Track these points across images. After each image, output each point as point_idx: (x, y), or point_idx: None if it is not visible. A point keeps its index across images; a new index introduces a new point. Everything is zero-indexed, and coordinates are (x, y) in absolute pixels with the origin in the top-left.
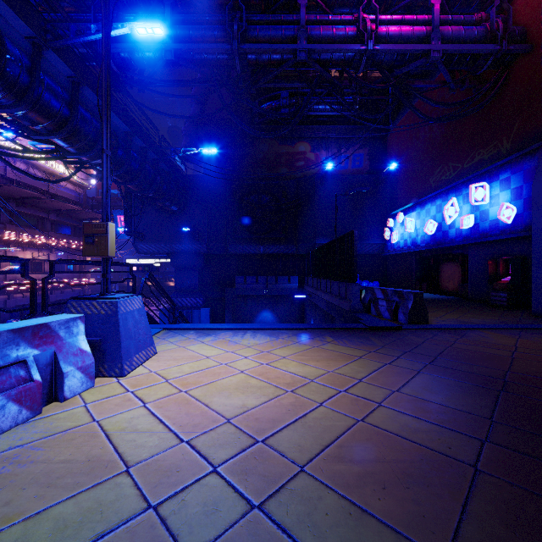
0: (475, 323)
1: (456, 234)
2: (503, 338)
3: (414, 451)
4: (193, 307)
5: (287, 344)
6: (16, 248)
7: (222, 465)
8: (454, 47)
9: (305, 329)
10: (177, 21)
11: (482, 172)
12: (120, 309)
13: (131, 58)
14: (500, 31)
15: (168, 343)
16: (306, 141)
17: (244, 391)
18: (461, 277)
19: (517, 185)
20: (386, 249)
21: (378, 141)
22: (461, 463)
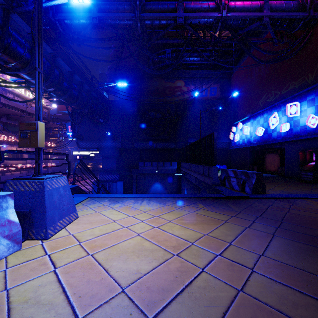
0: (297, 193)
1: (277, 135)
2: None
3: None
4: (113, 181)
5: (172, 209)
6: (6, 145)
7: None
8: (278, 14)
9: (183, 198)
10: (100, 0)
11: (295, 95)
12: (46, 187)
13: (71, 23)
14: (308, 4)
15: (88, 209)
16: (182, 80)
17: (139, 255)
18: (280, 162)
19: None
20: (231, 145)
21: (225, 80)
22: None
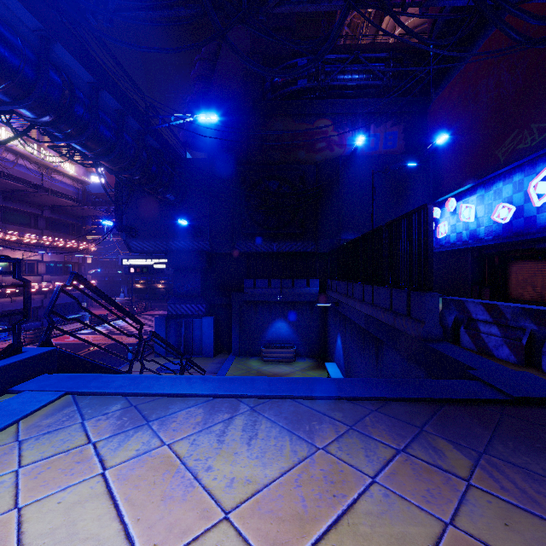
0: None
1: None
2: None
3: None
4: (194, 316)
5: (346, 493)
6: None
7: None
8: None
9: (366, 400)
10: None
11: None
12: None
13: None
14: None
15: (3, 474)
16: (328, 119)
17: None
18: None
19: None
20: None
21: (415, 116)
22: None
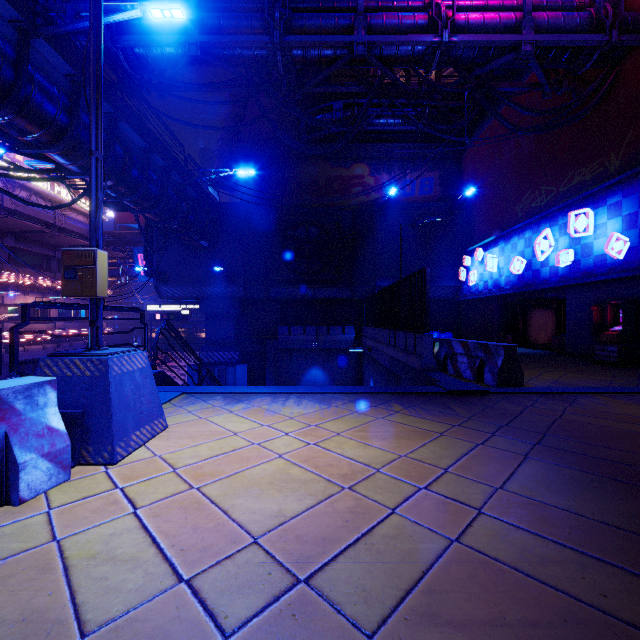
0: (583, 385)
1: (550, 273)
2: (626, 406)
3: (549, 603)
4: (227, 364)
5: (342, 414)
6: (15, 292)
7: (238, 631)
8: (551, 37)
9: (365, 394)
10: (205, 9)
11: (584, 196)
12: (112, 369)
13: (148, 54)
14: (609, 18)
15: (185, 412)
16: (364, 163)
17: (281, 488)
18: (556, 327)
19: (630, 210)
20: (461, 293)
21: (451, 163)
22: (633, 629)
